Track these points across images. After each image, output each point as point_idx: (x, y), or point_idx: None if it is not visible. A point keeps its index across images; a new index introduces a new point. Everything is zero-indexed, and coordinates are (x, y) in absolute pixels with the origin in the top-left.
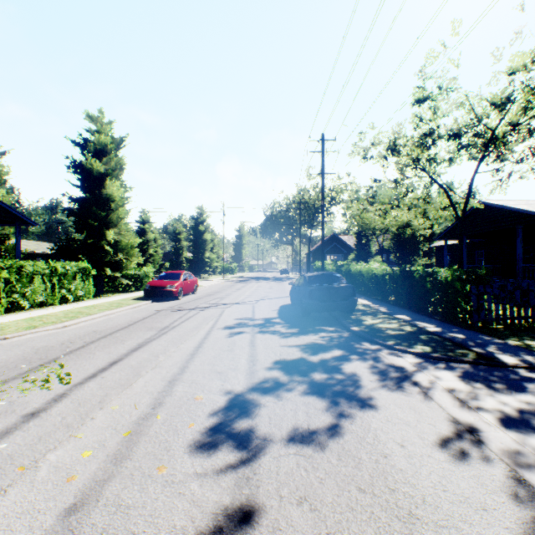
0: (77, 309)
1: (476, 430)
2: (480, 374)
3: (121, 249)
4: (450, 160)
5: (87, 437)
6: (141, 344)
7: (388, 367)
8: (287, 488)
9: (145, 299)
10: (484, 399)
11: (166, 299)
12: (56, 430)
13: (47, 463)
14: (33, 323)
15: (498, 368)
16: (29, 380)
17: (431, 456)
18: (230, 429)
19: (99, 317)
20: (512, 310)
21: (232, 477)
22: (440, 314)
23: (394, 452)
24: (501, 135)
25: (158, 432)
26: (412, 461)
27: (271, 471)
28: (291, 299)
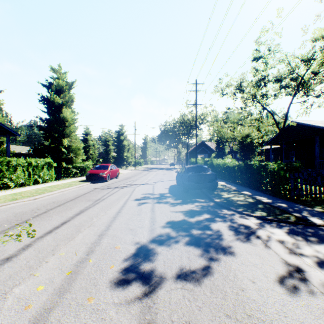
0: (44, 188)
1: (301, 271)
2: (299, 231)
3: (72, 150)
4: (275, 95)
5: (42, 275)
6: (82, 210)
7: (239, 226)
8: (177, 315)
9: (87, 181)
10: (304, 248)
11: (100, 181)
12: (21, 270)
13: (12, 295)
14: (15, 197)
15: (311, 226)
16: (8, 235)
17: (274, 290)
18: (137, 269)
19: (57, 192)
20: (315, 189)
21: (139, 306)
22: (269, 191)
23: (249, 287)
24: (307, 80)
25: (89, 272)
26: (261, 294)
27: (165, 301)
28: (176, 181)
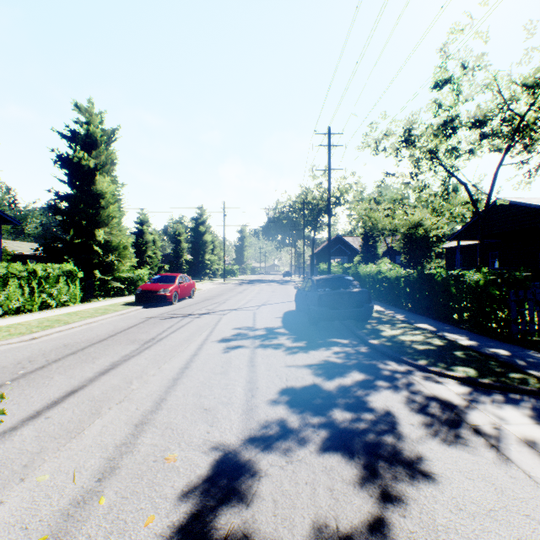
0: (56, 317)
1: None
2: None
3: (112, 250)
4: (471, 152)
5: None
6: (115, 364)
7: (429, 400)
8: None
9: (136, 304)
10: None
11: (160, 304)
12: None
13: None
14: None
15: None
16: None
17: None
18: (210, 529)
19: (78, 326)
20: None
21: None
22: (465, 323)
23: None
24: (531, 122)
25: (92, 538)
26: None
27: None
28: (296, 305)
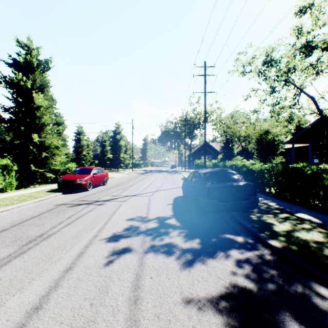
0: None
1: None
2: None
3: (45, 149)
4: (317, 73)
5: None
6: None
7: None
8: None
9: (58, 191)
10: None
11: (78, 190)
12: None
13: None
14: None
15: None
16: None
17: None
18: None
19: None
20: None
21: None
22: None
23: None
24: None
25: None
26: None
27: None
28: (183, 192)
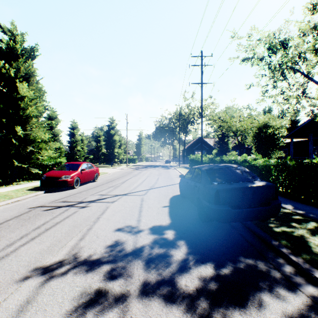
0: None
1: None
2: None
3: (29, 143)
4: None
5: None
6: None
7: None
8: None
9: (40, 189)
10: None
11: (64, 188)
12: None
13: None
14: None
15: None
16: None
17: None
18: None
19: None
20: None
21: None
22: None
23: None
24: None
25: None
26: None
27: None
28: (180, 191)
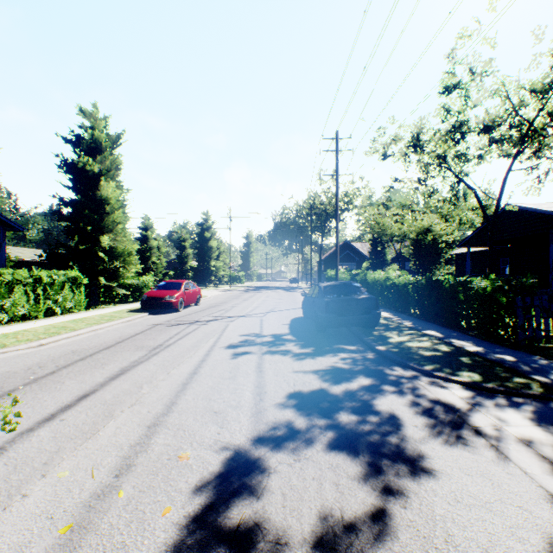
0: (62, 323)
1: None
2: None
3: (117, 256)
4: (480, 157)
5: (2, 537)
6: (124, 369)
7: (433, 403)
8: None
9: (142, 311)
10: None
11: (166, 311)
12: None
13: None
14: (3, 341)
15: None
16: None
17: None
18: (224, 519)
19: (84, 332)
20: None
21: None
22: (473, 329)
23: None
24: (540, 127)
25: (114, 526)
26: None
27: None
28: (303, 312)
